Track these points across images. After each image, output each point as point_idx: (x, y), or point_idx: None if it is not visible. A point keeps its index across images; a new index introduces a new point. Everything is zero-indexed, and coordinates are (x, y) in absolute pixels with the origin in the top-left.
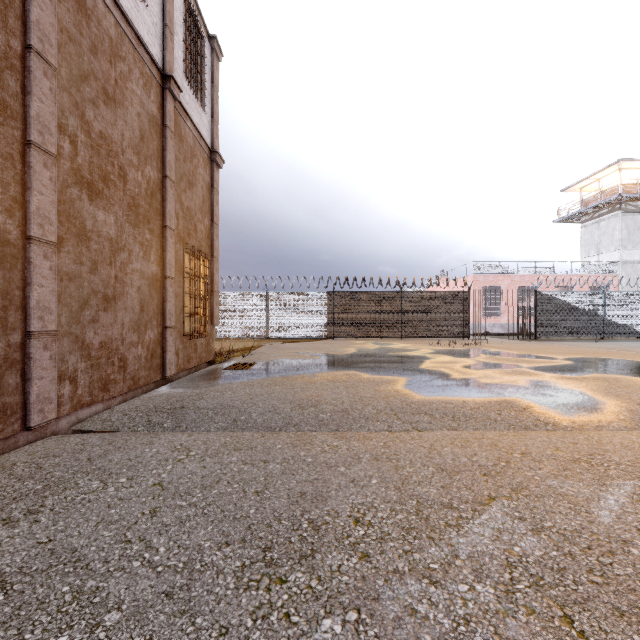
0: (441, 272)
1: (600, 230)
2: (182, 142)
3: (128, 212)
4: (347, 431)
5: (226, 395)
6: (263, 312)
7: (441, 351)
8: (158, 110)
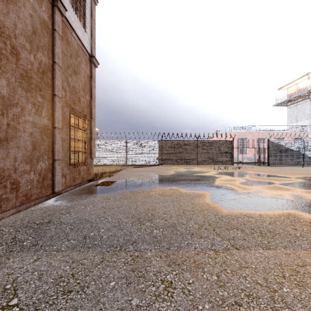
0: (216, 131)
1: (298, 109)
2: (69, 45)
3: (21, 80)
4: (177, 250)
5: (87, 209)
6: (124, 151)
7: (222, 173)
8: (49, 18)
